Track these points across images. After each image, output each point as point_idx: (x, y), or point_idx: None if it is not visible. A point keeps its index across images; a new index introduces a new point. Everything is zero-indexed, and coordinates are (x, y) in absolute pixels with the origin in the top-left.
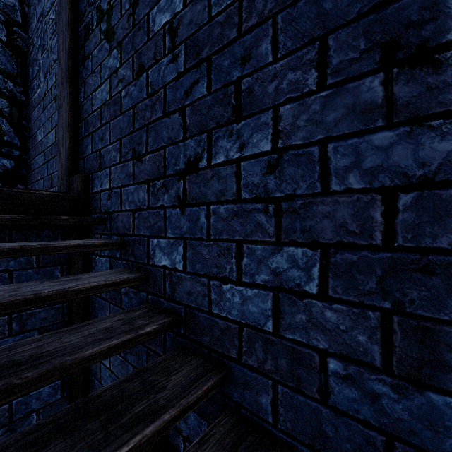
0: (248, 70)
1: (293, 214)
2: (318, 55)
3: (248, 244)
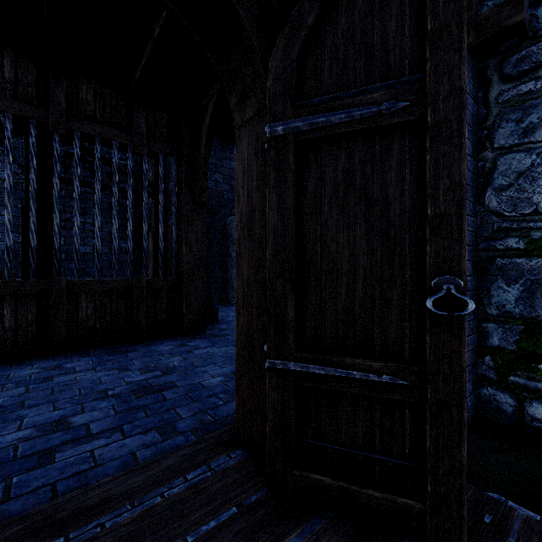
0: (2, 196)
1: (15, 228)
2: (21, 202)
3: (2, 233)
